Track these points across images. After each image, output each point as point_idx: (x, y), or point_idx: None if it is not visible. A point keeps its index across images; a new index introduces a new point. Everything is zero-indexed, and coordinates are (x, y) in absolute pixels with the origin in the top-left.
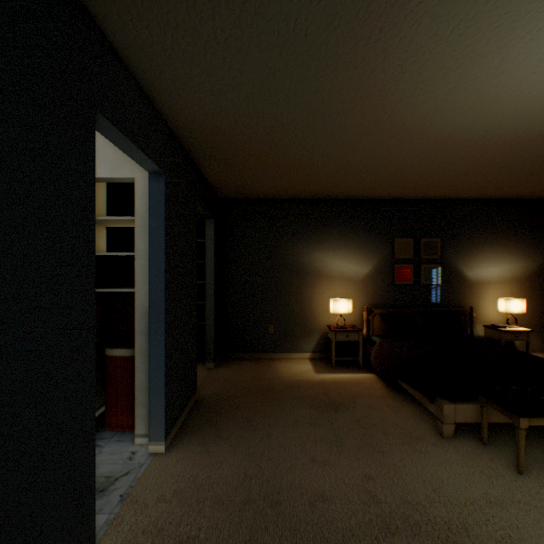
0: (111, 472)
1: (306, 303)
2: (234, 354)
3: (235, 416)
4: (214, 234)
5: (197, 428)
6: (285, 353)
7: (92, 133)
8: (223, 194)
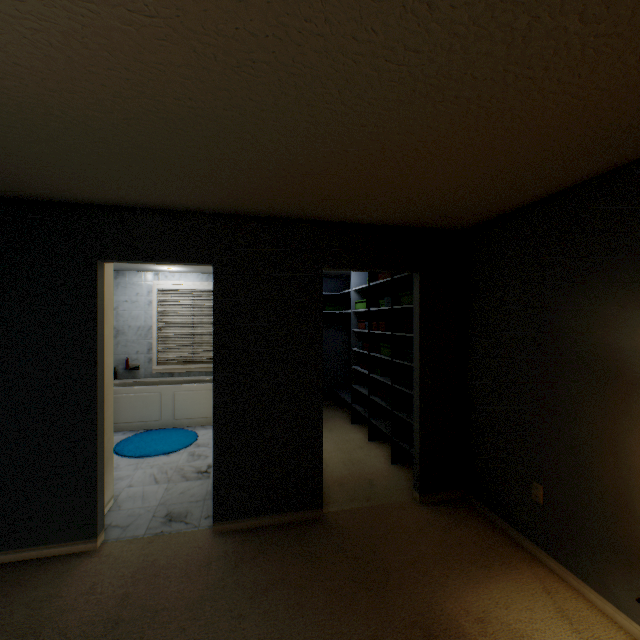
0: (192, 514)
1: (629, 471)
2: (478, 503)
3: (286, 565)
4: (420, 295)
5: (253, 540)
6: (568, 569)
7: (94, 277)
8: (443, 225)
